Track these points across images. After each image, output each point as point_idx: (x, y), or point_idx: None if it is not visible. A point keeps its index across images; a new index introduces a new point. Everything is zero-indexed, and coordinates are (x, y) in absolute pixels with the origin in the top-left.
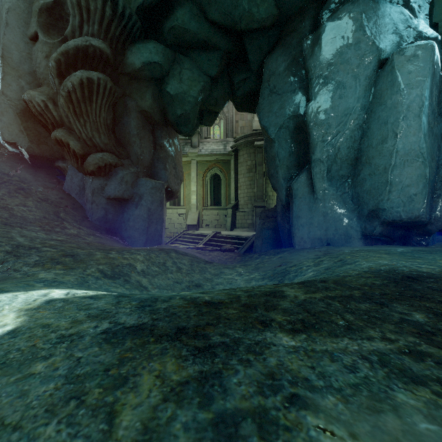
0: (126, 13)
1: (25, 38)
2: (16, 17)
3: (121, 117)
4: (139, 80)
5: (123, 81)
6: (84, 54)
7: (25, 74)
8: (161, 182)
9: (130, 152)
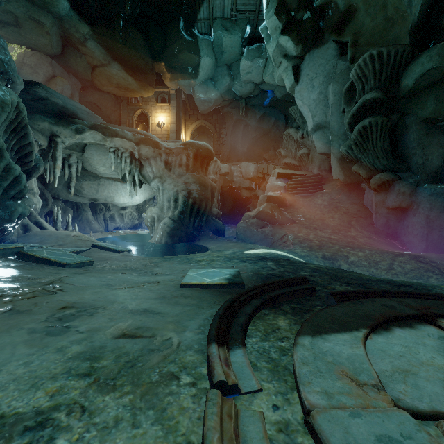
0: (391, 55)
1: (340, 114)
2: (335, 106)
3: (402, 135)
4: (418, 93)
5: (402, 104)
6: (363, 108)
7: (341, 136)
8: None
9: (410, 164)
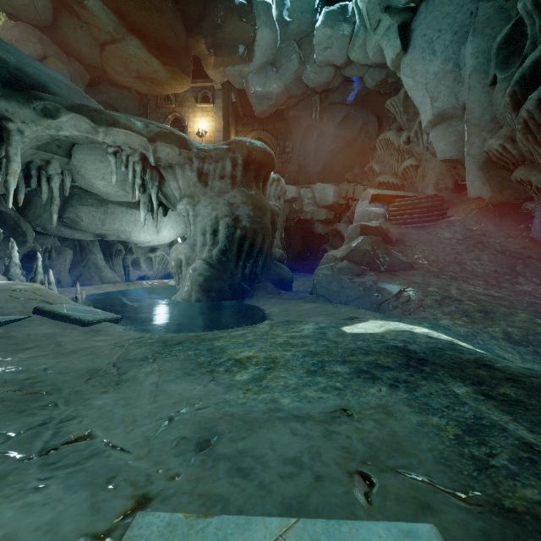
0: None
1: (485, 89)
2: (476, 76)
3: None
4: None
5: None
6: None
7: (486, 125)
8: None
9: None
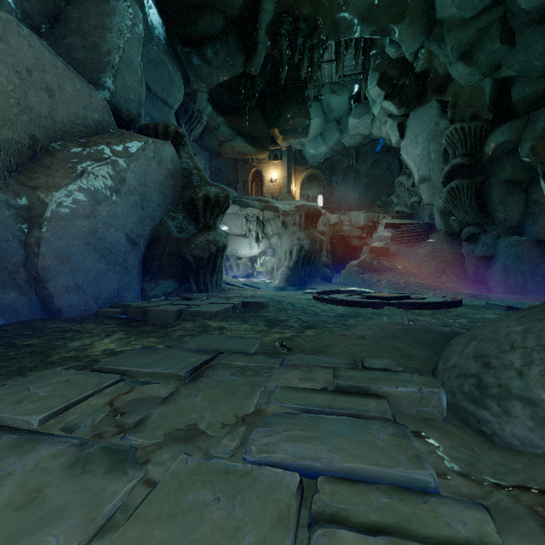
0: (471, 129)
1: (440, 171)
2: (435, 163)
3: (488, 193)
4: (499, 158)
5: (487, 166)
6: (453, 170)
7: (442, 190)
8: (517, 239)
9: (495, 219)
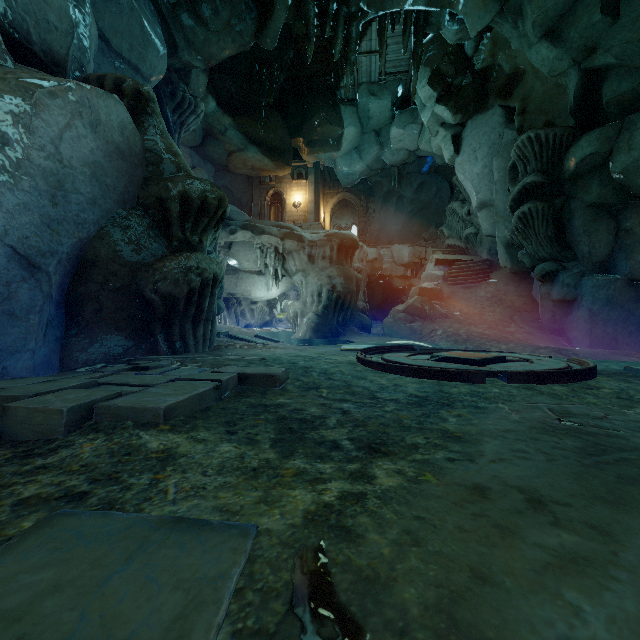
0: (549, 138)
1: (505, 193)
2: (499, 184)
3: (568, 221)
4: (583, 176)
5: (567, 186)
6: (525, 191)
7: (507, 217)
8: (607, 278)
9: (577, 252)
